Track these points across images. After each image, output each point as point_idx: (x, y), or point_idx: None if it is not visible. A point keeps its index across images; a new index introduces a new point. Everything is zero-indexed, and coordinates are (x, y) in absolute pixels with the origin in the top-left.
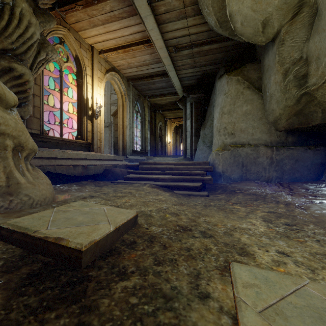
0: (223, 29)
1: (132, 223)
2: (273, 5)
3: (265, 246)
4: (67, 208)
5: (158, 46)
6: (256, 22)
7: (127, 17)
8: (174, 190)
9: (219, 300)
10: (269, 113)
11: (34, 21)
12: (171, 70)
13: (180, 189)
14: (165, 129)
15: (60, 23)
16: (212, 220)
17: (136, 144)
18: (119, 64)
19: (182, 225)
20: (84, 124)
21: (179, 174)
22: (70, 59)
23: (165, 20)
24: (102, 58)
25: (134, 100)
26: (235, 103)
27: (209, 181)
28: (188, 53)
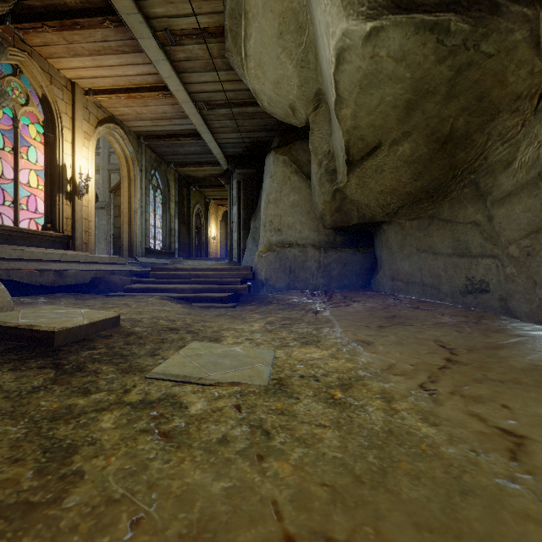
0: None
1: (112, 323)
2: (293, 94)
3: (240, 336)
4: (36, 310)
5: (180, 99)
6: (283, 105)
7: (130, 52)
8: (195, 302)
9: (164, 356)
10: (315, 207)
11: None
12: (205, 132)
13: (202, 301)
14: (207, 215)
15: (14, 44)
16: (211, 325)
17: (153, 240)
18: (122, 113)
19: (171, 327)
20: (59, 205)
21: (205, 283)
22: (32, 101)
23: (187, 68)
24: (91, 102)
25: (149, 169)
26: (281, 190)
27: (243, 291)
28: (226, 113)
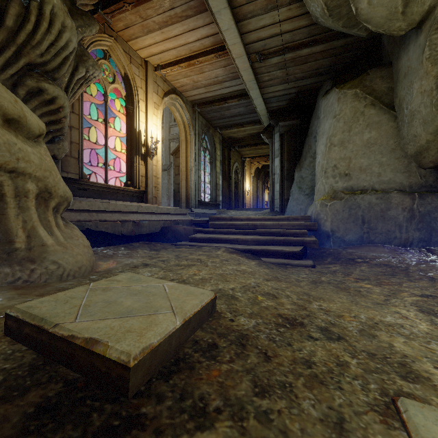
0: (335, 18)
1: (208, 311)
2: None
3: None
4: (109, 284)
5: (235, 54)
6: None
7: (192, 15)
8: (262, 257)
9: None
10: (407, 142)
11: (69, 23)
12: (254, 88)
13: (270, 255)
14: (243, 172)
15: (104, 31)
16: (332, 308)
17: (203, 193)
18: (182, 84)
19: (286, 316)
20: (136, 165)
21: (266, 234)
22: (117, 79)
23: (247, 14)
24: (159, 77)
25: (201, 133)
26: (350, 128)
27: (313, 244)
28: (278, 62)
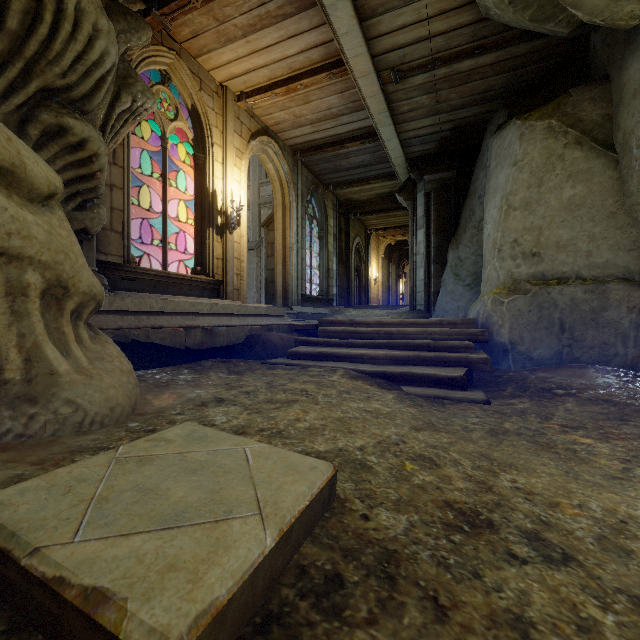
0: (518, 7)
1: (323, 502)
2: None
3: None
4: (151, 449)
5: (358, 71)
6: None
7: (293, 13)
8: (402, 384)
9: None
10: (638, 201)
11: (105, 24)
12: (386, 124)
13: (415, 382)
14: (368, 251)
15: (162, 42)
16: (535, 486)
17: (309, 284)
18: (277, 121)
19: (459, 506)
20: (209, 242)
21: (408, 348)
22: (181, 115)
23: (377, 7)
24: (243, 110)
25: (305, 194)
26: (541, 182)
27: (482, 365)
28: (424, 82)
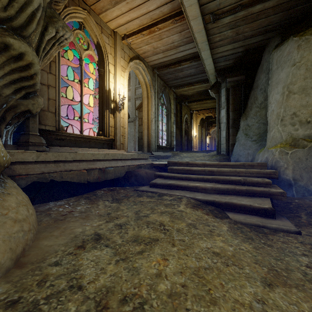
0: None
1: None
2: None
3: None
4: None
5: (191, 16)
6: None
7: None
8: (226, 210)
9: None
10: None
11: None
12: (205, 49)
13: (236, 210)
14: (191, 122)
15: (79, 4)
16: None
17: (161, 139)
18: (144, 51)
19: None
20: (106, 118)
21: (225, 182)
22: (90, 47)
23: None
24: (126, 45)
25: (159, 91)
26: None
27: (280, 197)
28: (230, 21)
